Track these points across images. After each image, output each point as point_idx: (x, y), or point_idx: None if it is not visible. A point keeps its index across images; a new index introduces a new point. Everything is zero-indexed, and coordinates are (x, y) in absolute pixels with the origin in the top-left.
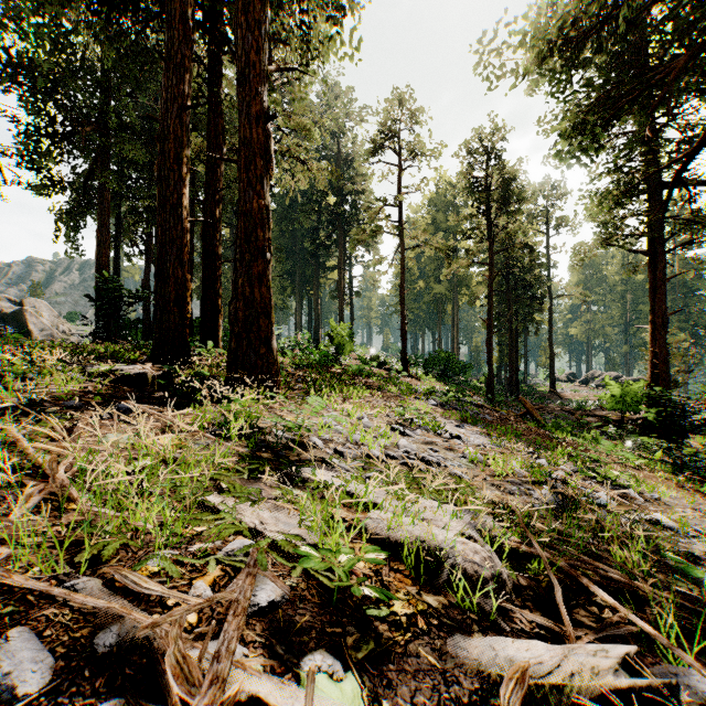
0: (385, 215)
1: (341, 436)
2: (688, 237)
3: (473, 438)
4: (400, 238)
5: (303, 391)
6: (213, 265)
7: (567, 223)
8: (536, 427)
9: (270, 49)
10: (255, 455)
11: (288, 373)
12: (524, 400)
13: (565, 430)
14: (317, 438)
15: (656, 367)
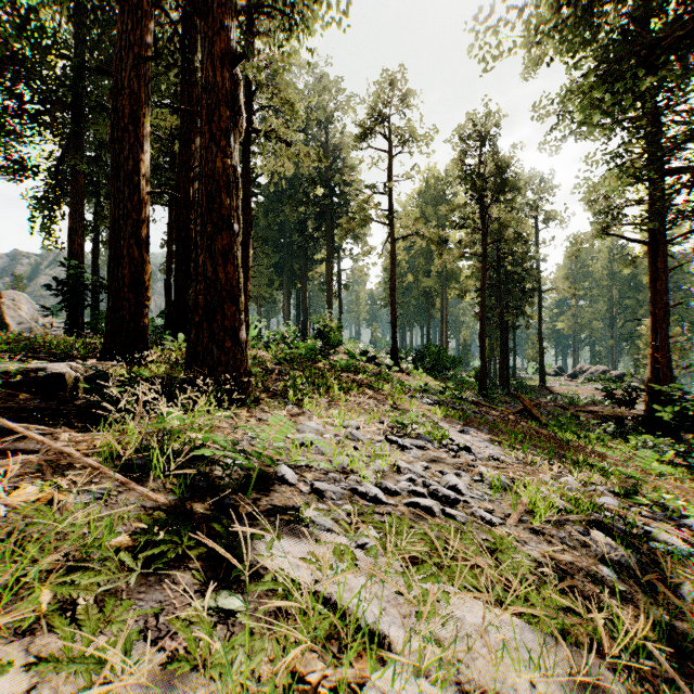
0: (375, 203)
1: (323, 458)
2: (689, 227)
3: (483, 448)
4: (391, 228)
5: (281, 392)
6: (186, 250)
7: (557, 216)
8: (540, 427)
9: (253, 21)
10: (182, 508)
11: (268, 369)
12: (522, 397)
13: (569, 430)
14: (287, 467)
15: (657, 362)
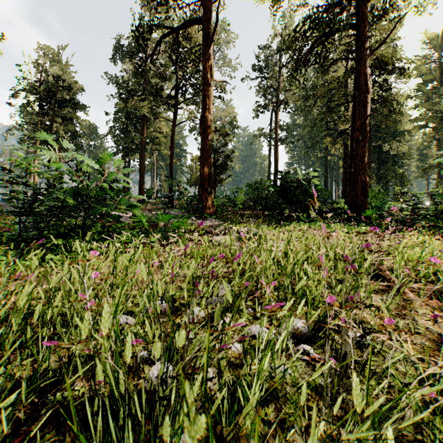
0: None
1: None
2: None
3: None
4: None
5: None
6: None
7: None
8: None
9: None
10: None
11: None
12: None
13: None
14: None
15: None
